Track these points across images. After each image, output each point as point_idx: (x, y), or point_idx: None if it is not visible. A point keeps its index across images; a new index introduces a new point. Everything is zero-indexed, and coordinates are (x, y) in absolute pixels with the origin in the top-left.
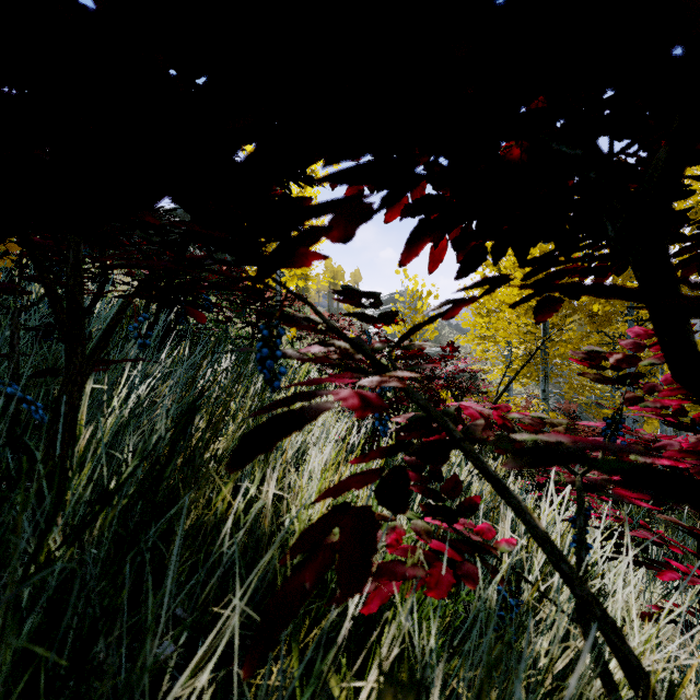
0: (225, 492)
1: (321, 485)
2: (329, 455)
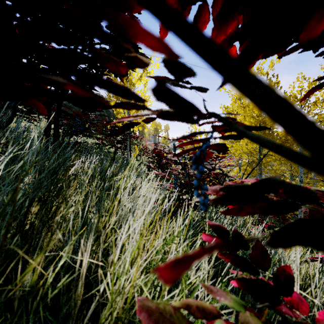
0: (34, 264)
1: (134, 253)
2: (149, 217)
